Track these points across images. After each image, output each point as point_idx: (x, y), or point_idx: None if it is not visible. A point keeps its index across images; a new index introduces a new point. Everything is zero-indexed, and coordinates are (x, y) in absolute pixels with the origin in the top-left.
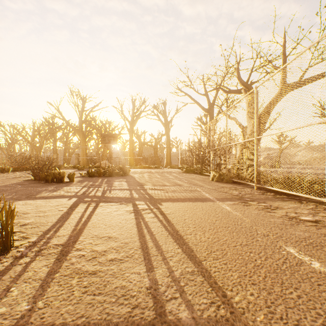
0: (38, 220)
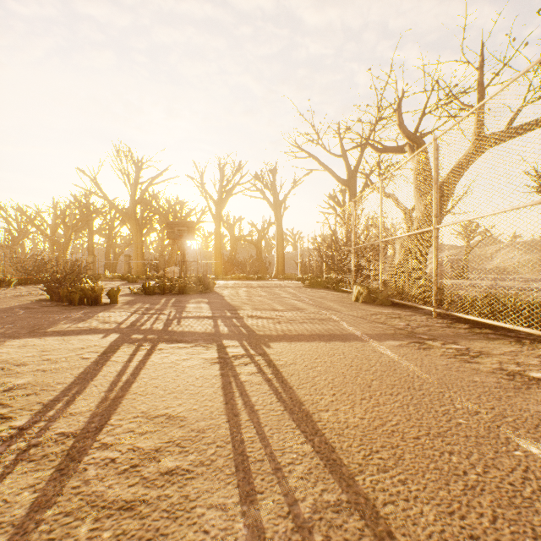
0: (40, 378)
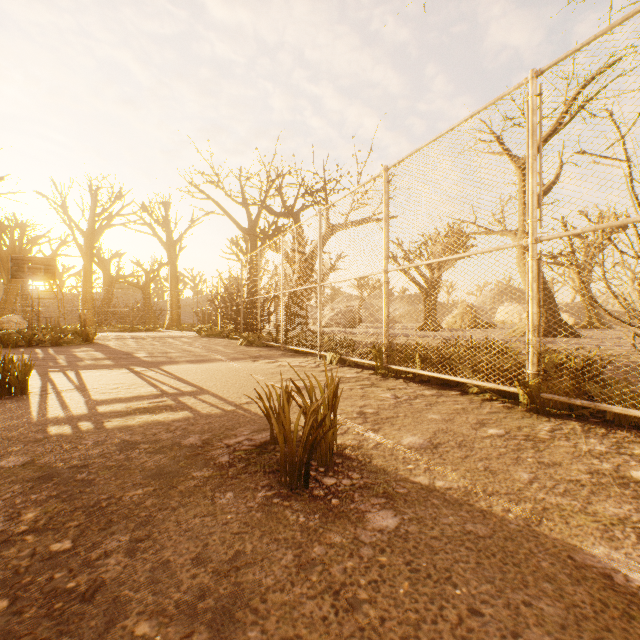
0: None
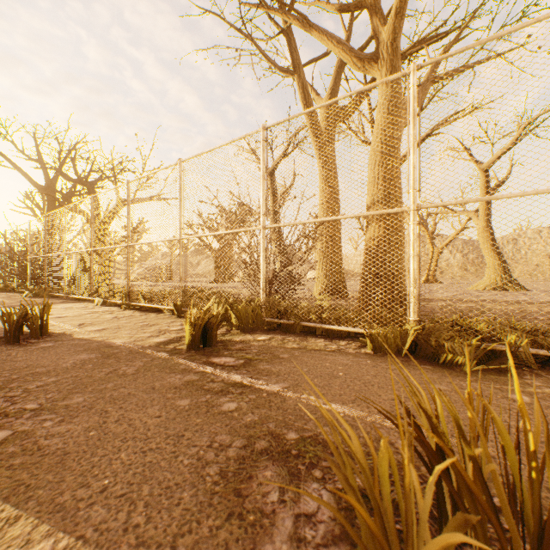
0: None
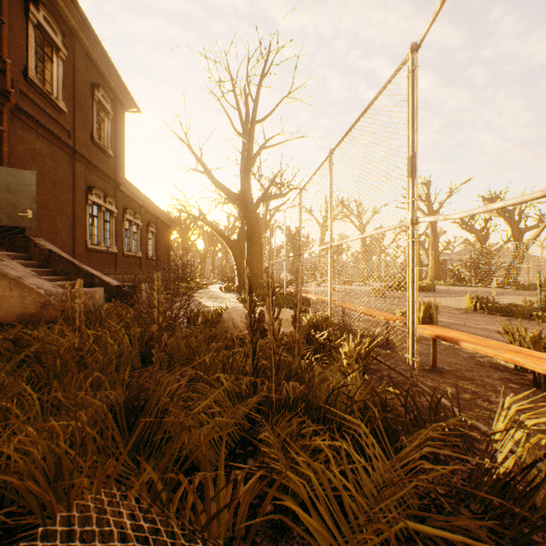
0: None
